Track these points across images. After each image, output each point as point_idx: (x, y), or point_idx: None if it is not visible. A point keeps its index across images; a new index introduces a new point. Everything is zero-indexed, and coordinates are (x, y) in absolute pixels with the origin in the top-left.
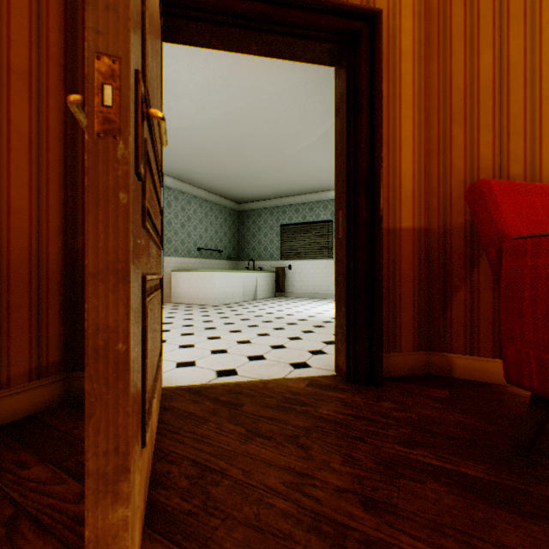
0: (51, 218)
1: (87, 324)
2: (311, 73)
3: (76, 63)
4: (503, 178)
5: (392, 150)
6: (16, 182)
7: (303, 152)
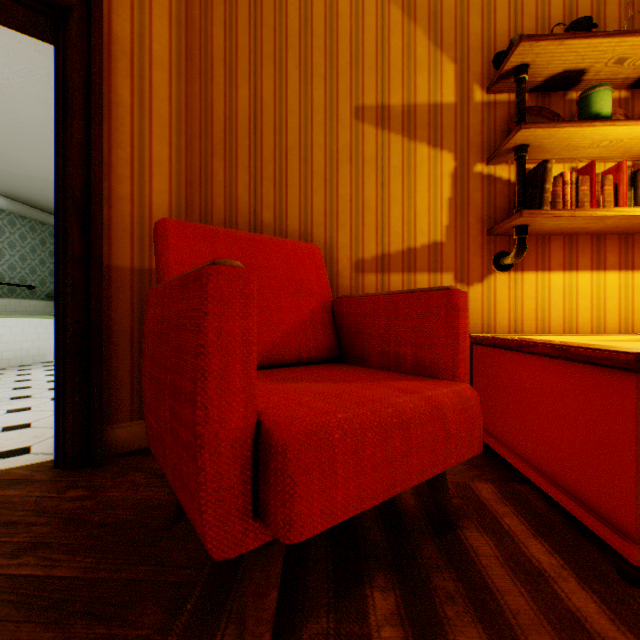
0: None
1: None
2: None
3: None
4: (259, 224)
5: (140, 173)
6: None
7: None
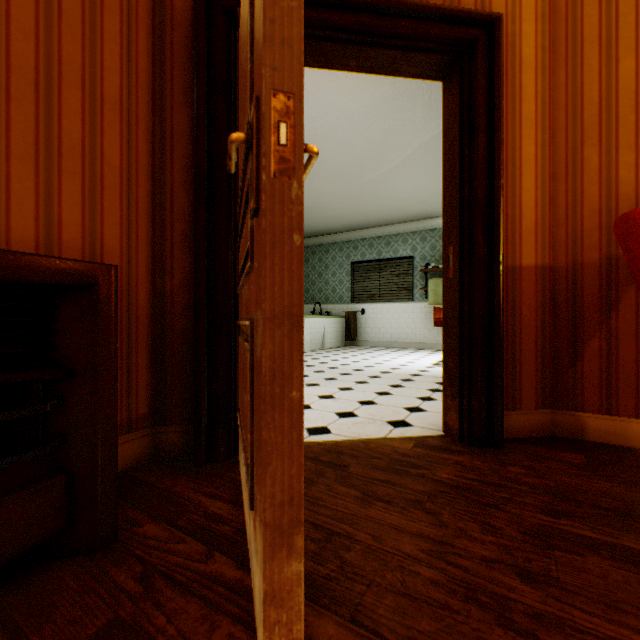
0: (140, 258)
1: (264, 371)
2: (401, 87)
3: (164, 90)
4: None
5: (511, 175)
6: (109, 220)
7: (382, 177)
